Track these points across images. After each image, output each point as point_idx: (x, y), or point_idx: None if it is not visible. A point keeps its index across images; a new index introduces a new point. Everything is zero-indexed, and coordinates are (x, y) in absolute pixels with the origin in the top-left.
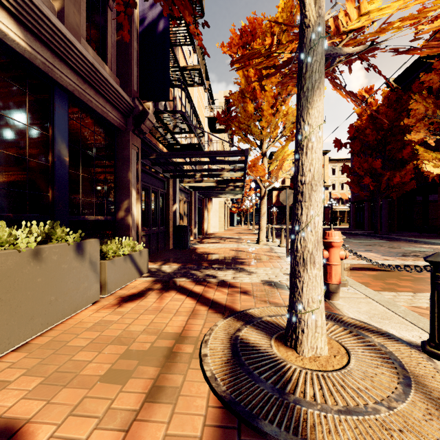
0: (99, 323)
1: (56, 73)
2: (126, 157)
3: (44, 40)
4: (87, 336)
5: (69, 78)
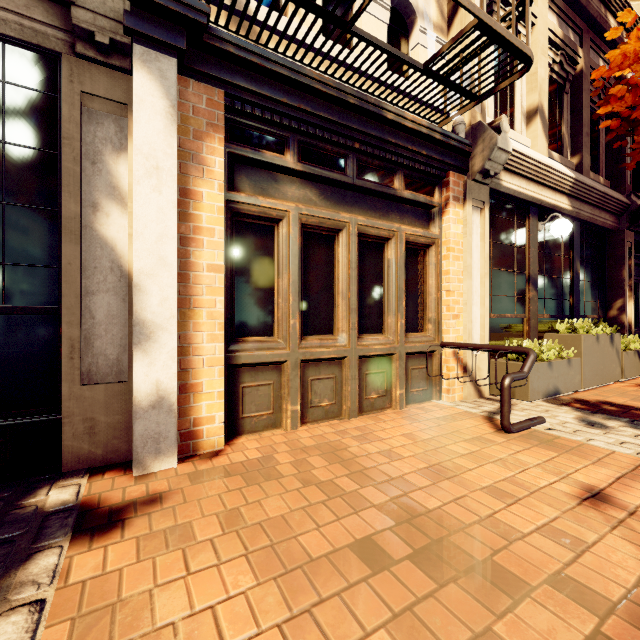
0: (635, 391)
1: (581, 214)
2: (620, 256)
3: (578, 197)
4: (635, 394)
5: (586, 212)
